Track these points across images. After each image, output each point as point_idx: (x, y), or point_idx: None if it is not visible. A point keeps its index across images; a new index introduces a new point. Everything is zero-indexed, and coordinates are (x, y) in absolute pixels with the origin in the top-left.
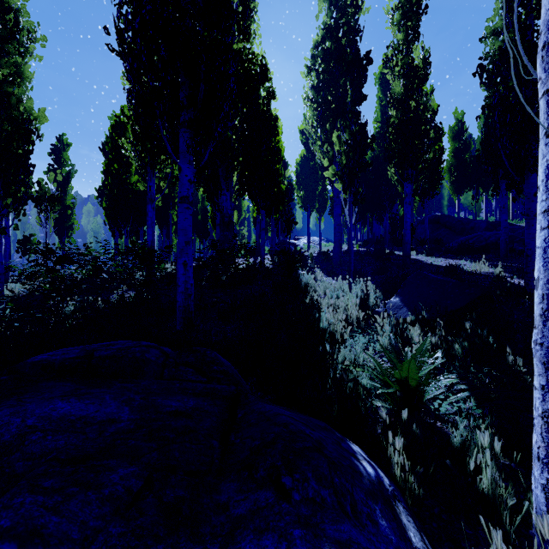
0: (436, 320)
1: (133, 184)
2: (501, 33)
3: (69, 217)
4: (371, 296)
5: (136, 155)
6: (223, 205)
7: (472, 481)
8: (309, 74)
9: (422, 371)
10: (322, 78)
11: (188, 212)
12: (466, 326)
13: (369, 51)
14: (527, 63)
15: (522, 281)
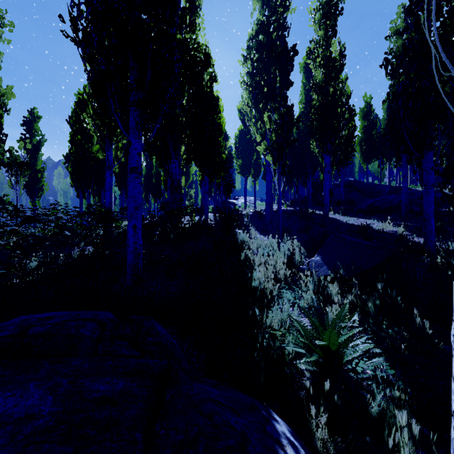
0: (351, 278)
1: (94, 152)
2: (402, 32)
3: (39, 180)
4: (296, 254)
5: (96, 128)
6: (172, 171)
7: (389, 452)
8: (245, 62)
9: (341, 336)
10: (256, 66)
11: (137, 181)
12: (378, 286)
13: (295, 44)
14: (446, 59)
15: (421, 239)
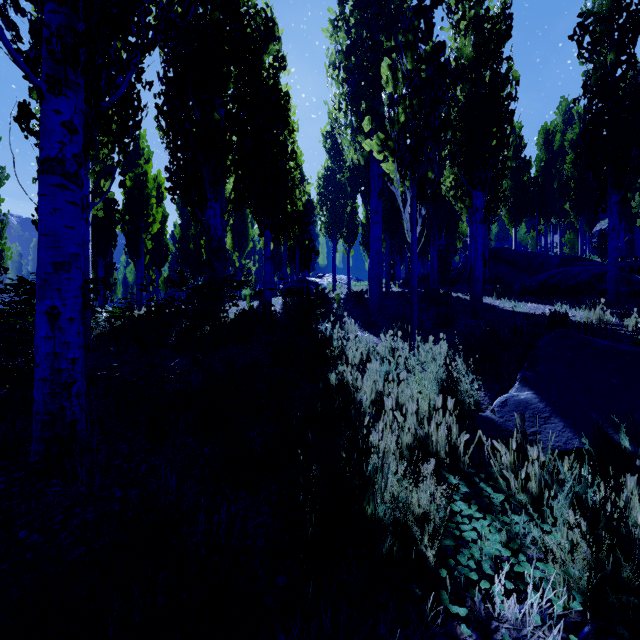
0: None
1: None
2: None
3: None
4: (465, 382)
5: None
6: (210, 223)
7: None
8: (335, 33)
9: None
10: (354, 33)
11: (62, 195)
12: None
13: None
14: None
15: None
